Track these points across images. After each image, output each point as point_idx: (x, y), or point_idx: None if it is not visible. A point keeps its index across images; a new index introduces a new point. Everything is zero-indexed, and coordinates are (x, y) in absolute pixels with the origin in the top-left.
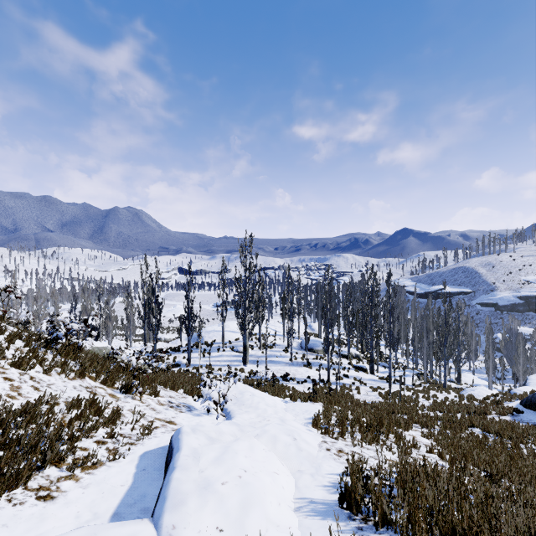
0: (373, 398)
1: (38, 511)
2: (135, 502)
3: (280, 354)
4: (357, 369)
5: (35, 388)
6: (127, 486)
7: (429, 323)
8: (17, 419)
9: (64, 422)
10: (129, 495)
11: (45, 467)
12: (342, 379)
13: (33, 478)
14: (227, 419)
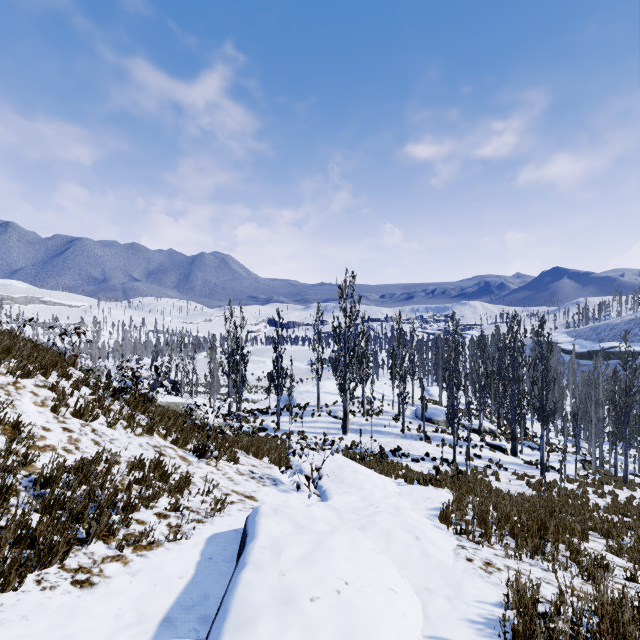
0: (518, 488)
1: (70, 601)
2: (193, 605)
3: (388, 423)
4: (492, 448)
5: (96, 442)
6: (186, 579)
7: (597, 392)
8: (68, 477)
9: (123, 486)
10: (187, 593)
11: (90, 541)
12: (472, 460)
13: (74, 554)
14: (322, 499)
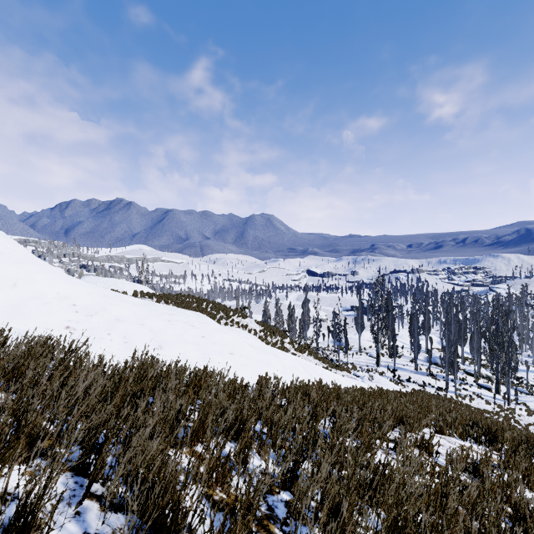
0: (481, 406)
1: None
2: None
3: (406, 364)
4: (479, 387)
5: (309, 360)
6: None
7: None
8: None
9: None
10: None
11: None
12: (460, 391)
13: None
14: None
